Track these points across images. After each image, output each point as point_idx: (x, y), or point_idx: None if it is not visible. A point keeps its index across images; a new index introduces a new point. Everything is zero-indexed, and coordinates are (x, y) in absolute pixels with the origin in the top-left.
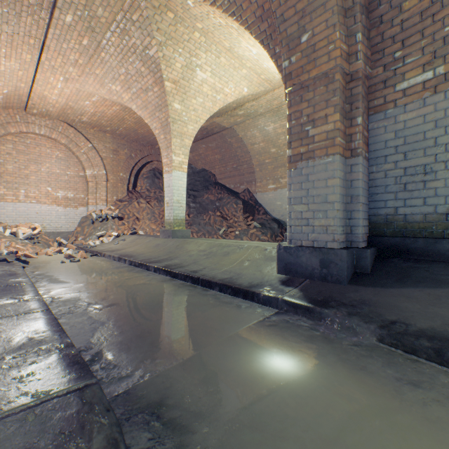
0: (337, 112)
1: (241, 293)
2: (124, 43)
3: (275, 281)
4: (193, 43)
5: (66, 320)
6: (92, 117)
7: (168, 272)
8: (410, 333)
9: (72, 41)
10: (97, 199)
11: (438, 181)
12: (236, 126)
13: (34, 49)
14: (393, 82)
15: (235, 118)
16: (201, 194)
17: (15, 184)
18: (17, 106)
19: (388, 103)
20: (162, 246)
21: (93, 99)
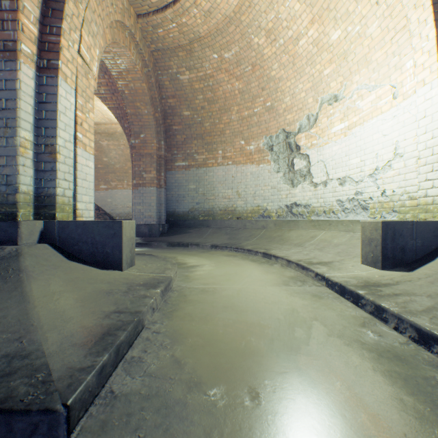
0: (155, 171)
1: None
2: None
3: None
4: None
5: None
6: None
7: None
8: (174, 242)
9: None
10: None
11: (186, 200)
12: None
13: None
14: (174, 161)
15: None
16: None
17: None
18: None
19: (173, 169)
20: None
21: None
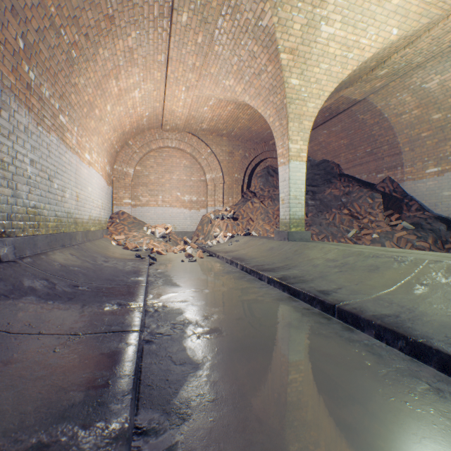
0: None
1: (434, 358)
2: (235, 25)
3: None
4: None
5: (156, 346)
6: (210, 123)
7: (284, 287)
8: None
9: (189, 44)
10: (214, 201)
11: None
12: (372, 95)
13: (162, 66)
14: None
15: (372, 84)
16: (321, 189)
17: (155, 192)
18: (156, 126)
19: None
20: (276, 250)
21: (210, 103)
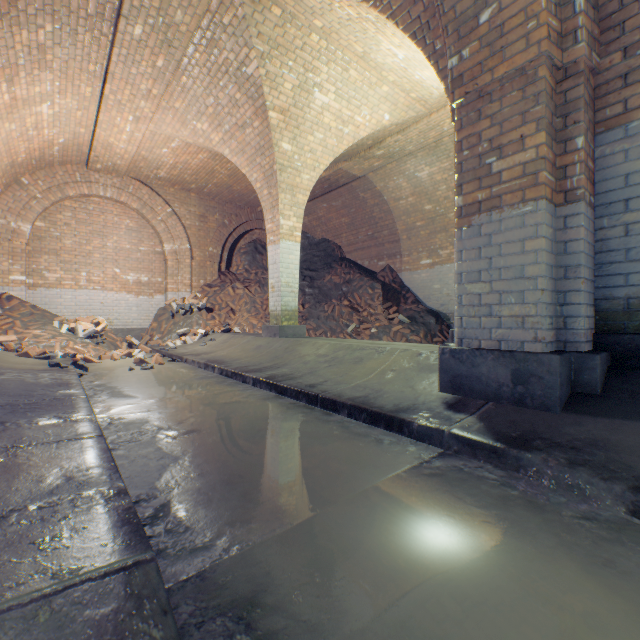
0: (541, 130)
1: (383, 421)
2: (212, 60)
3: (436, 404)
4: (309, 51)
5: (125, 451)
6: (172, 171)
7: (272, 386)
8: None
9: (143, 63)
10: (178, 284)
11: None
12: (371, 174)
13: (95, 79)
14: None
15: (370, 162)
16: (321, 275)
17: (75, 265)
18: (77, 160)
19: (631, 111)
20: (265, 349)
21: (173, 144)
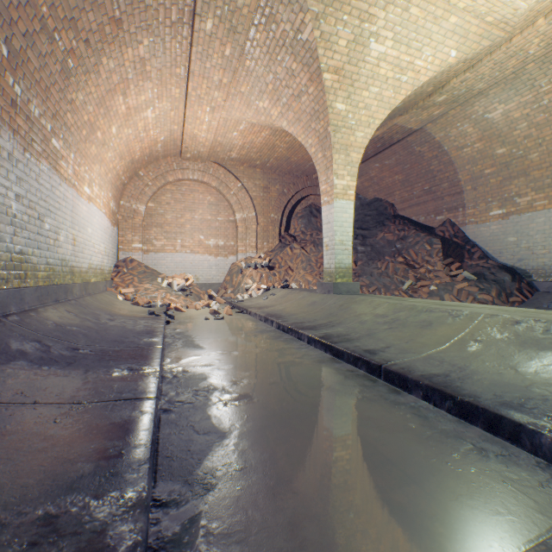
0: None
1: (480, 418)
2: (270, 37)
3: None
4: None
5: (176, 415)
6: (241, 151)
7: (327, 347)
8: None
9: (214, 56)
10: (246, 246)
11: None
12: (429, 125)
13: (181, 81)
14: None
15: (429, 111)
16: (373, 233)
17: (173, 234)
18: (174, 153)
19: None
20: (319, 305)
21: (240, 127)
